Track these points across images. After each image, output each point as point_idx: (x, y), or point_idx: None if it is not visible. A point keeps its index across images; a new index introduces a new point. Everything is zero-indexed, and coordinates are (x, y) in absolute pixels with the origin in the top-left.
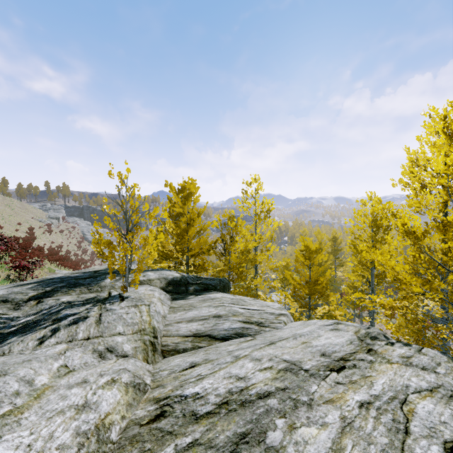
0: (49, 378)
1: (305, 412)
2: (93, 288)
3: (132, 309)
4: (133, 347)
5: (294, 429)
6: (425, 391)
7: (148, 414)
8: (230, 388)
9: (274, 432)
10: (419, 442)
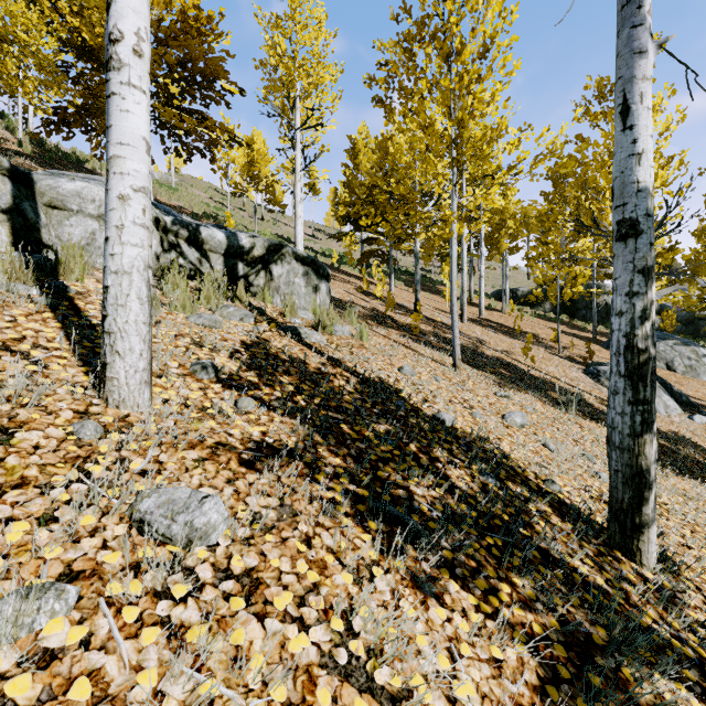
0: None
1: None
2: None
3: None
4: None
5: None
6: None
7: None
8: None
9: None
10: None
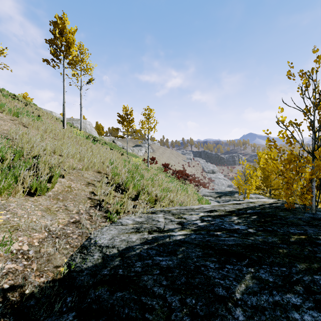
0: None
1: None
2: (232, 197)
3: None
4: None
5: None
6: None
7: None
8: None
9: None
10: None
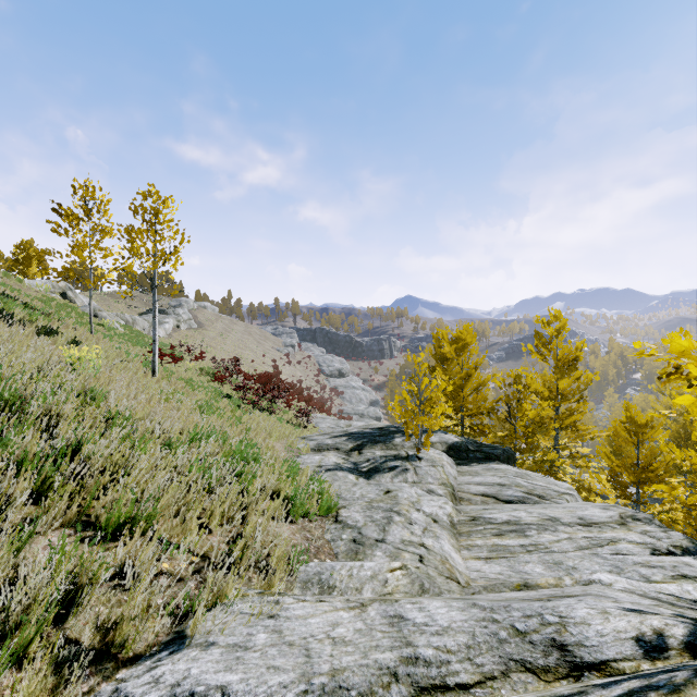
0: (416, 495)
1: (549, 532)
2: (389, 445)
3: (432, 468)
4: (444, 493)
5: (540, 534)
6: (636, 542)
7: (467, 519)
8: (509, 519)
9: (530, 532)
10: (603, 549)
